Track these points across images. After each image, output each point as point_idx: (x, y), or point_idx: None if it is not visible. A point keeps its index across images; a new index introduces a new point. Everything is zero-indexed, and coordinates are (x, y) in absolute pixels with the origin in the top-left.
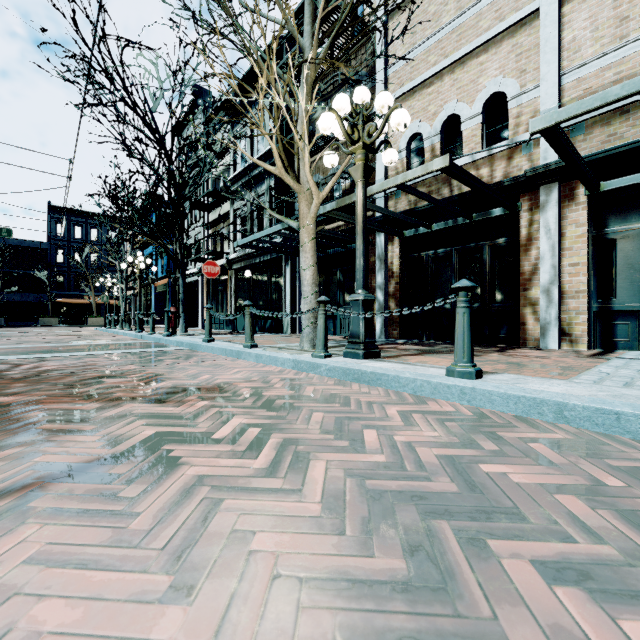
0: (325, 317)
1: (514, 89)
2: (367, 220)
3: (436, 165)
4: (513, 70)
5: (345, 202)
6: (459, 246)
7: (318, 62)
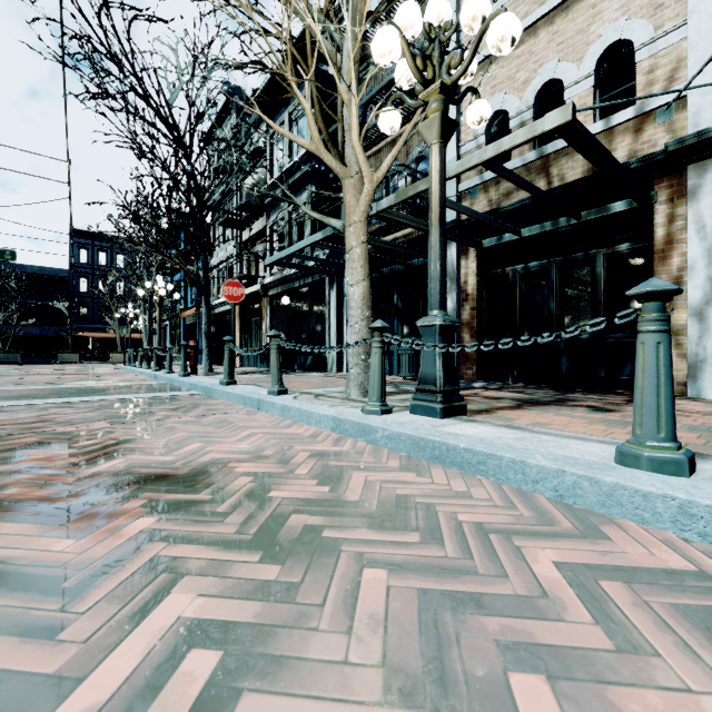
0: (382, 352)
1: (645, 33)
2: None
3: (549, 122)
4: (643, 7)
5: (408, 193)
6: (560, 257)
7: None
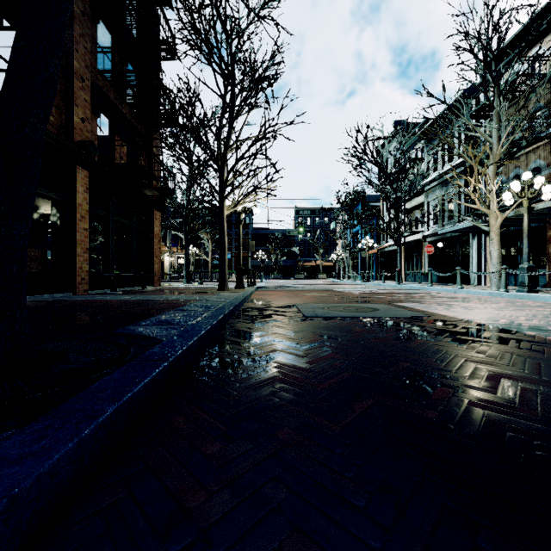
0: (505, 275)
1: None
2: (543, 208)
3: None
4: None
5: (520, 212)
6: None
7: (501, 152)
